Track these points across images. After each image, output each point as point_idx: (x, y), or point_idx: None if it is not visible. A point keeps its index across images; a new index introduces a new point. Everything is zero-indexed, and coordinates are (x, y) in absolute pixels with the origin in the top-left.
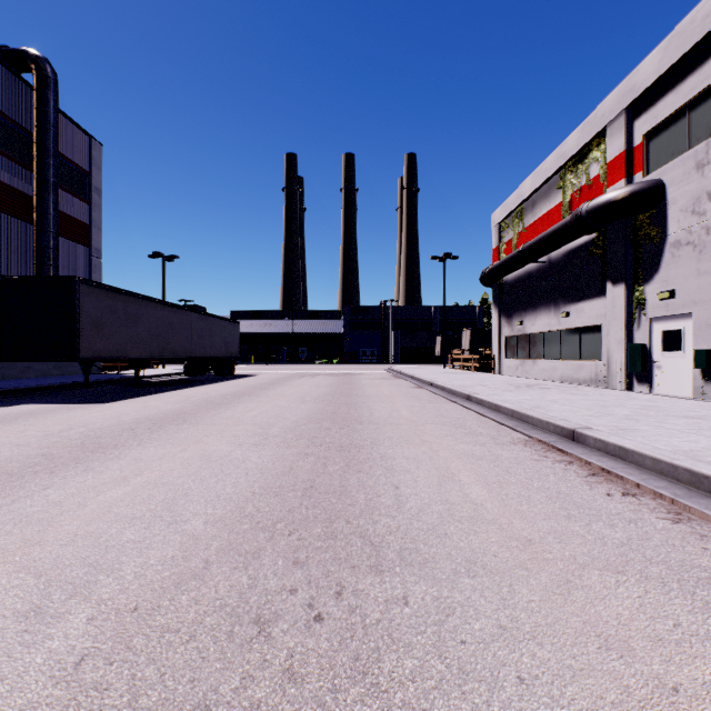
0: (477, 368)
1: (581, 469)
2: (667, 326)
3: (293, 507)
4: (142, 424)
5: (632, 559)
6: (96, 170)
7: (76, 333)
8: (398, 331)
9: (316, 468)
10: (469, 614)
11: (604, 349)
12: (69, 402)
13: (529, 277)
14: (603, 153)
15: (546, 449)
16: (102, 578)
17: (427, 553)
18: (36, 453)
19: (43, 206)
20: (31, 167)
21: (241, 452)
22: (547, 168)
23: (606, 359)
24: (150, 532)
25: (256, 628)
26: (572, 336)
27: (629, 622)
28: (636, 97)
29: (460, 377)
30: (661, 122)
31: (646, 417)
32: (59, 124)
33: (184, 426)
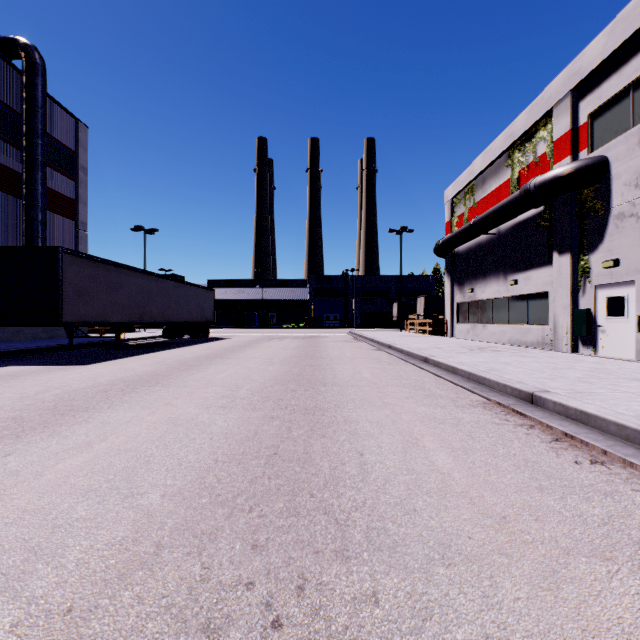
0: (431, 331)
1: (544, 433)
2: (611, 292)
3: (256, 477)
4: (116, 386)
5: (618, 542)
6: (82, 150)
7: (59, 300)
8: (358, 298)
9: (280, 432)
10: (449, 618)
11: (551, 314)
12: (51, 364)
13: (479, 248)
14: (550, 133)
15: (505, 412)
16: (40, 567)
17: (396, 534)
18: (7, 417)
19: (32, 182)
20: (21, 146)
21: (208, 415)
22: (496, 147)
23: (552, 323)
24: (103, 508)
25: (203, 638)
26: (520, 302)
27: (634, 630)
28: (581, 79)
29: (416, 340)
30: (605, 102)
31: (598, 379)
32: (47, 108)
33: (156, 387)
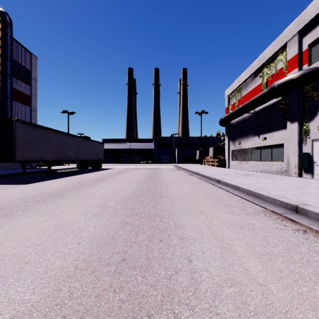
0: (217, 165)
1: (317, 238)
2: None
3: (103, 289)
4: (36, 198)
5: None
6: (33, 69)
7: (13, 147)
8: (179, 148)
9: (130, 237)
10: None
11: (285, 156)
12: (7, 184)
13: (244, 121)
14: (285, 56)
15: (280, 218)
16: None
17: None
18: None
19: (4, 85)
20: None
21: (84, 221)
22: (253, 66)
23: (286, 161)
24: None
25: None
26: (267, 149)
27: None
28: (304, 25)
29: (210, 169)
30: (318, 37)
31: None
32: (14, 46)
33: (59, 199)
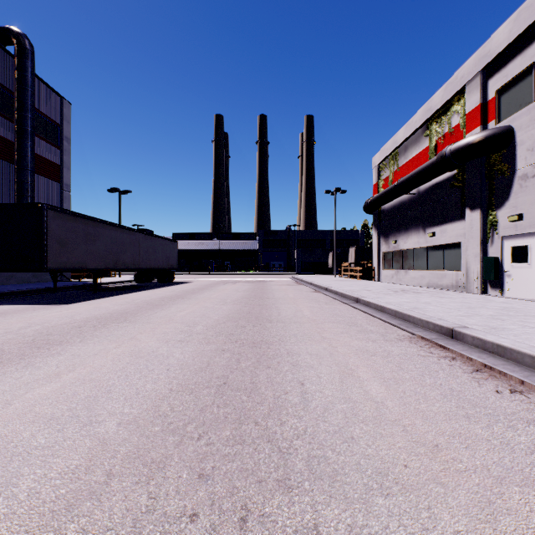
0: (361, 276)
1: (465, 365)
2: (515, 242)
3: (206, 405)
4: (89, 323)
5: None
6: (65, 123)
7: (43, 249)
8: (299, 249)
9: (230, 364)
10: None
11: (463, 261)
12: (37, 304)
13: (402, 205)
14: (463, 107)
15: (429, 345)
16: None
17: (335, 463)
18: None
19: (23, 149)
20: (14, 119)
21: (167, 348)
22: (416, 120)
23: (464, 269)
24: (62, 436)
25: None
26: (437, 251)
27: None
28: (490, 60)
29: (348, 283)
30: (511, 80)
31: (508, 317)
32: (36, 87)
33: (124, 324)
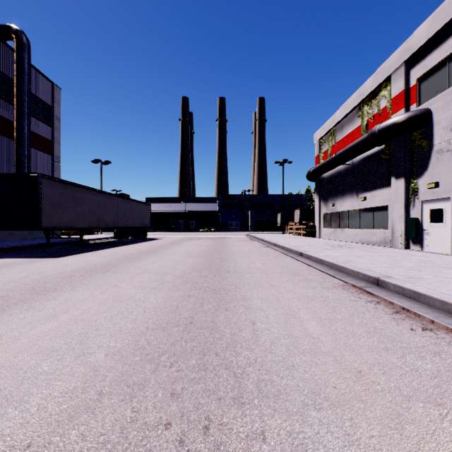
0: (304, 234)
1: (387, 308)
2: (433, 206)
3: (176, 340)
4: (78, 273)
5: (446, 390)
6: (56, 105)
7: (39, 211)
8: (253, 210)
9: (195, 307)
10: None
11: (390, 221)
12: (33, 257)
13: (339, 174)
14: (389, 92)
15: (358, 292)
16: (10, 410)
17: (279, 385)
18: None
19: (20, 127)
20: (13, 102)
21: (143, 294)
22: (351, 103)
23: (391, 228)
24: (61, 364)
25: None
26: (368, 213)
27: None
28: (411, 54)
29: (294, 240)
30: (429, 70)
31: (425, 268)
32: (32, 75)
33: (107, 274)
